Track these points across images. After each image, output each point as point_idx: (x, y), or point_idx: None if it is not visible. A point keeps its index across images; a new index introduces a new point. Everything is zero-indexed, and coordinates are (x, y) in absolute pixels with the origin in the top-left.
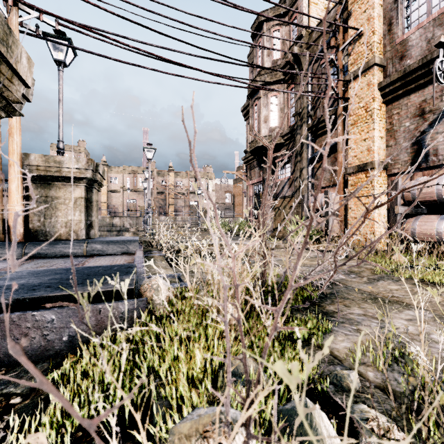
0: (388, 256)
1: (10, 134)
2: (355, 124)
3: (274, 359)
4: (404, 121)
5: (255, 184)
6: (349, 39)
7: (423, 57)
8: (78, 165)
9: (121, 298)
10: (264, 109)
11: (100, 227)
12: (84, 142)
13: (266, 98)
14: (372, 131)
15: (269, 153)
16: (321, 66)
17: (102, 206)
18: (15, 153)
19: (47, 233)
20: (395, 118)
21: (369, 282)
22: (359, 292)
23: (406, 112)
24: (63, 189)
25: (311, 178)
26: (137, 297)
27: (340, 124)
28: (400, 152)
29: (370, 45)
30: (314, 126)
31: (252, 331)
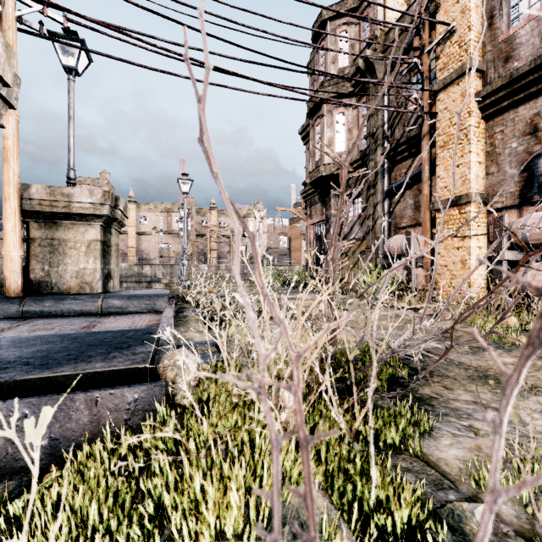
0: (491, 316)
1: (5, 160)
2: (445, 146)
3: (353, 481)
4: (509, 141)
5: (317, 224)
6: (437, 38)
7: (536, 57)
8: (91, 199)
9: (128, 381)
10: (328, 129)
11: (127, 278)
12: (107, 174)
13: (331, 116)
14: (468, 154)
15: (342, 173)
16: (401, 74)
17: (129, 252)
18: (11, 184)
19: (53, 285)
20: (498, 138)
21: (472, 352)
22: (461, 367)
23: (512, 129)
24: (73, 229)
25: (388, 216)
26: (154, 378)
27: (425, 147)
28: (505, 181)
29: (465, 44)
30: (392, 150)
31: (318, 431)
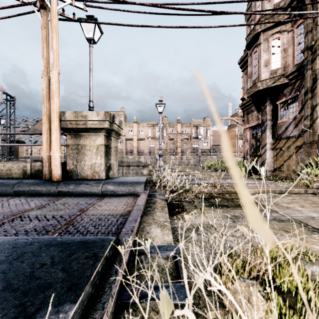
0: None
1: (52, 98)
2: None
3: None
4: None
5: (252, 127)
6: None
7: None
8: (98, 118)
9: None
10: (264, 53)
11: (132, 164)
12: (123, 108)
13: (267, 43)
14: None
15: None
16: None
17: (134, 149)
18: (55, 112)
19: (78, 173)
20: None
21: None
22: None
23: None
24: (89, 138)
25: None
26: None
27: None
28: None
29: None
30: None
31: None
